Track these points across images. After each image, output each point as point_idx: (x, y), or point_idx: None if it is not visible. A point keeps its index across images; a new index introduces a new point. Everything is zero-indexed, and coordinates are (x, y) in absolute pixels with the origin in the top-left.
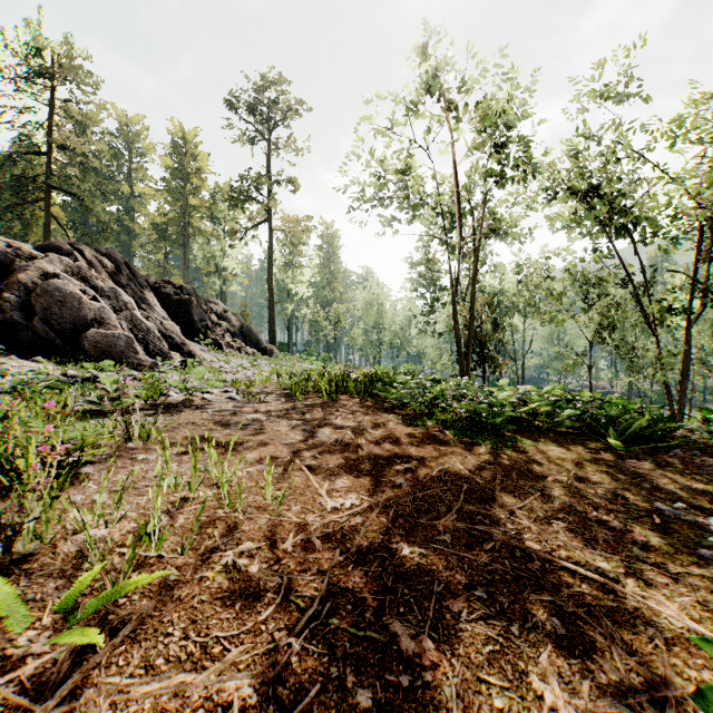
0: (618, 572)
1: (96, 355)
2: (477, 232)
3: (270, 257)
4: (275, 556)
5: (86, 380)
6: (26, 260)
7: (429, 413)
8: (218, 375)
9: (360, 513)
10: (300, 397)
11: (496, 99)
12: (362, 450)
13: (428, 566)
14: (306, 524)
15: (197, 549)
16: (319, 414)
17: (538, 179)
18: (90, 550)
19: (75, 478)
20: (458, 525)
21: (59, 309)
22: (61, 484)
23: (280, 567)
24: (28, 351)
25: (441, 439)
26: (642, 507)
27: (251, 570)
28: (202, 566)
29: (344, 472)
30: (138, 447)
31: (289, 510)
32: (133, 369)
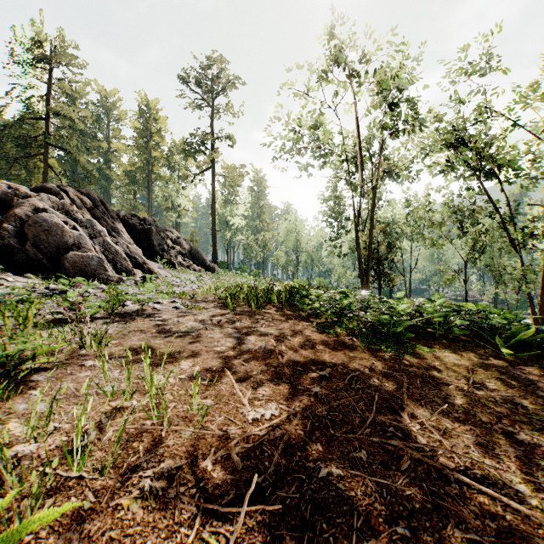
0: (539, 497)
1: (74, 272)
2: (374, 174)
3: (213, 196)
4: (194, 477)
5: (63, 292)
6: (22, 198)
7: (339, 322)
8: (169, 288)
9: (279, 425)
10: (232, 306)
11: (391, 67)
12: (282, 357)
13: (346, 491)
14: (228, 437)
15: (119, 467)
16: (247, 322)
17: (424, 132)
18: (7, 476)
19: (25, 385)
20: (372, 439)
21: (46, 236)
22: (11, 391)
23: (197, 491)
24: (21, 269)
25: (350, 346)
26: (542, 417)
27: (168, 495)
28: (120, 489)
29: (266, 380)
30: (89, 353)
31: (212, 421)
32: (103, 283)
